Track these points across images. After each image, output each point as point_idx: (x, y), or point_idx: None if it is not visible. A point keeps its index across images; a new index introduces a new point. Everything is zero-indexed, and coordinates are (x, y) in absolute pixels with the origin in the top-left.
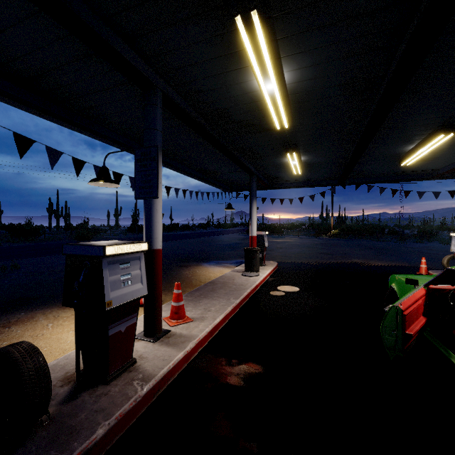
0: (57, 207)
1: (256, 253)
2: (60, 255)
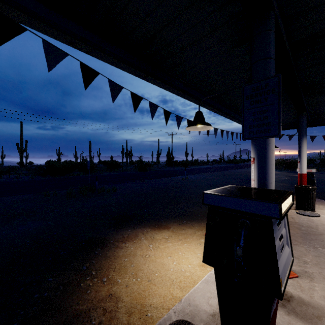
0: (126, 150)
1: (312, 192)
2: (134, 182)
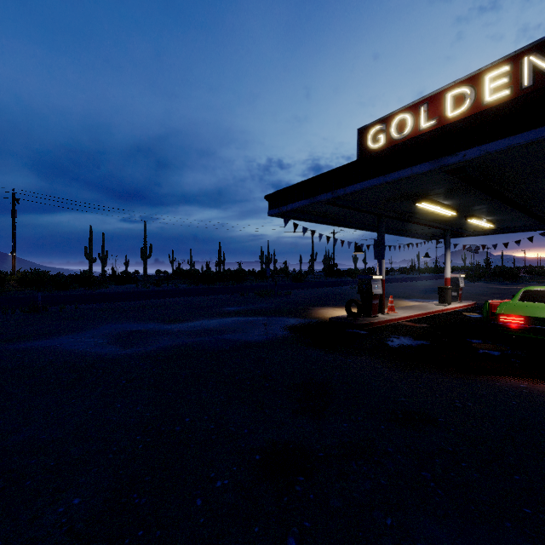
0: (268, 255)
1: (447, 290)
2: (300, 290)
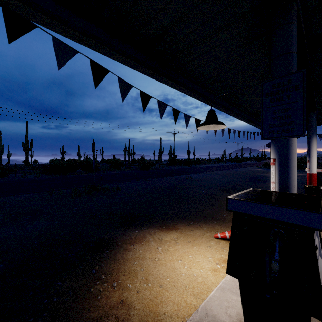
0: (129, 149)
1: None
2: (138, 181)
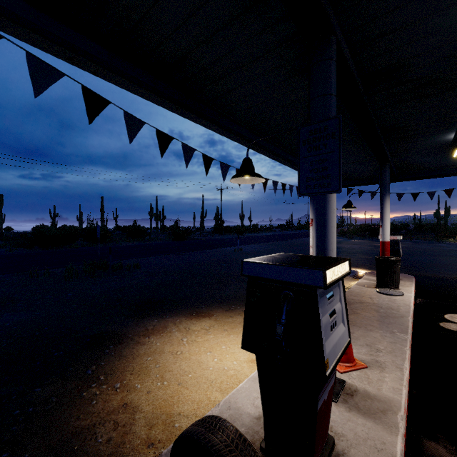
0: (157, 211)
1: (395, 264)
2: (166, 255)
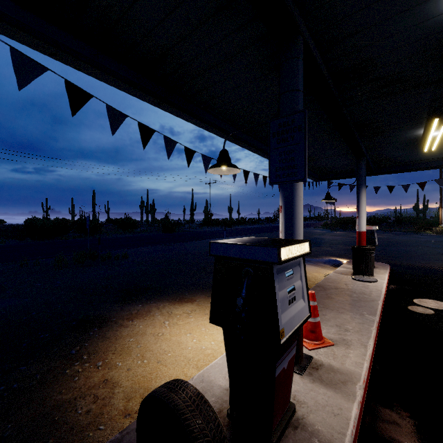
0: (147, 204)
1: (370, 253)
2: (155, 246)
